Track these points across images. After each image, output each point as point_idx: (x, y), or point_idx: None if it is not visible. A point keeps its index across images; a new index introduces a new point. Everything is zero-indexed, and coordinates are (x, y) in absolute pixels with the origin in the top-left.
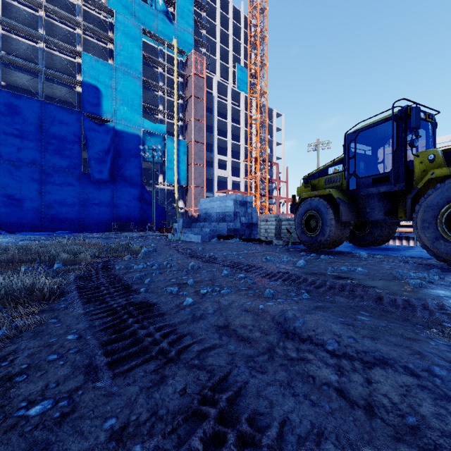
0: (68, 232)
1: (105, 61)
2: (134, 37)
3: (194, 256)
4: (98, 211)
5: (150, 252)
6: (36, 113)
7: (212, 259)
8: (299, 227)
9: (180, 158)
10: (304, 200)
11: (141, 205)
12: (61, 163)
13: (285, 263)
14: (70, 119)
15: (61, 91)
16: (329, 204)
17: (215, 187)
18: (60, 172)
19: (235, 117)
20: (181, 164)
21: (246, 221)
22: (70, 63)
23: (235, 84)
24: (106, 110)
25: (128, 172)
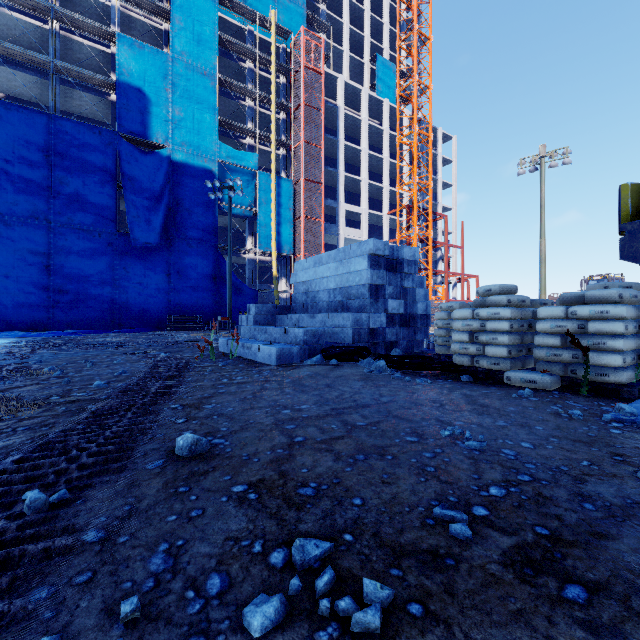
0: (85, 331)
1: (155, 48)
2: (205, 8)
3: None
4: (143, 296)
5: None
6: (40, 133)
7: None
8: None
9: (280, 208)
10: None
11: (217, 286)
12: (82, 216)
13: None
14: (97, 144)
15: (89, 102)
16: None
17: None
18: (81, 231)
19: (374, 143)
20: (283, 218)
21: (400, 309)
22: (103, 57)
23: (373, 89)
24: (156, 128)
25: (194, 231)
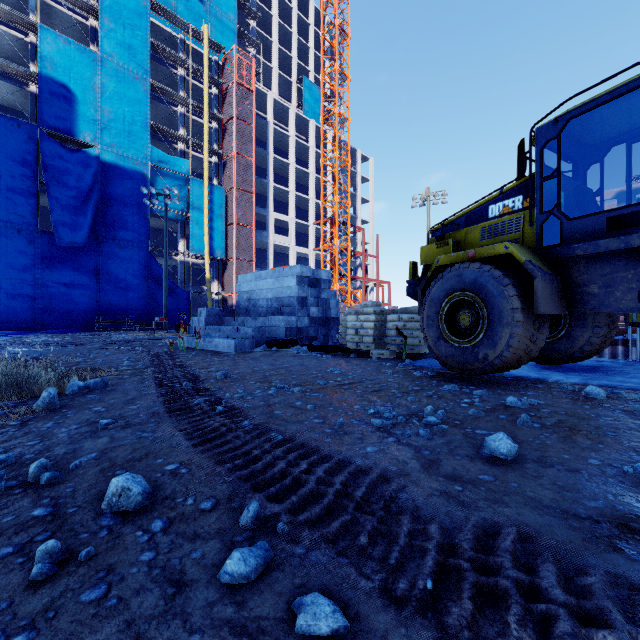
0: (7, 332)
1: (82, 45)
2: (136, 12)
3: (184, 410)
4: (69, 296)
5: (86, 390)
6: None
7: (224, 428)
8: (431, 326)
9: (213, 213)
10: (439, 271)
11: (148, 287)
12: None
13: (441, 435)
14: (16, 137)
15: (1, 89)
16: (506, 275)
17: (270, 262)
18: None
19: (301, 157)
20: (216, 224)
21: (319, 314)
22: (19, 43)
23: (300, 107)
24: (83, 127)
25: (125, 232)
